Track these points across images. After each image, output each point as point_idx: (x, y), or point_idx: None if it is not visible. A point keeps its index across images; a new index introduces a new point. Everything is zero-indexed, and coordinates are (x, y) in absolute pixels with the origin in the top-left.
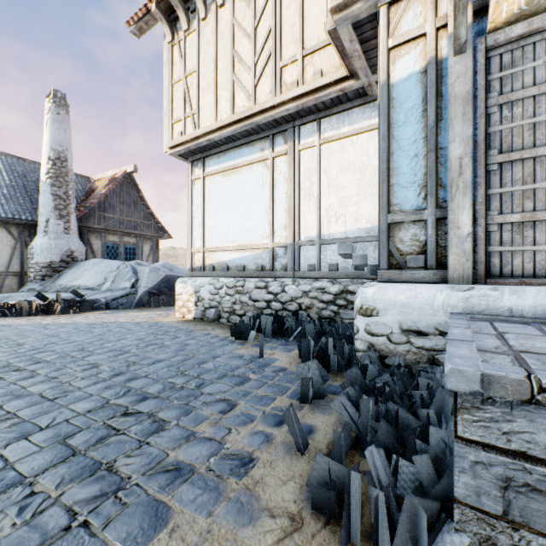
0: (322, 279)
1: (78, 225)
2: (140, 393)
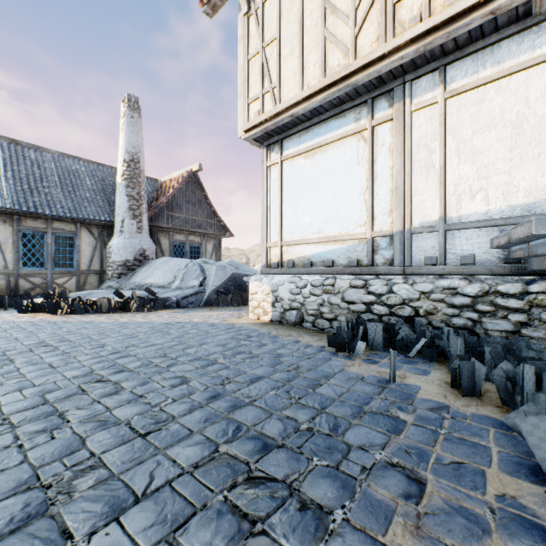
0: (449, 276)
1: (148, 225)
2: (255, 436)
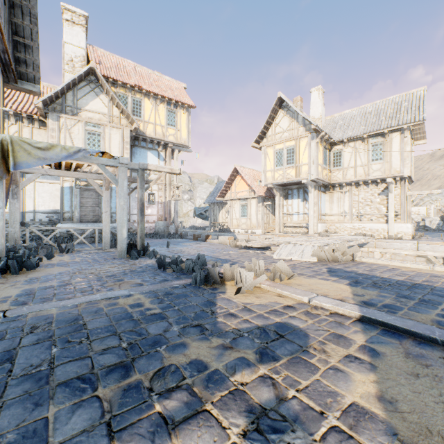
0: (37, 224)
1: None
2: None
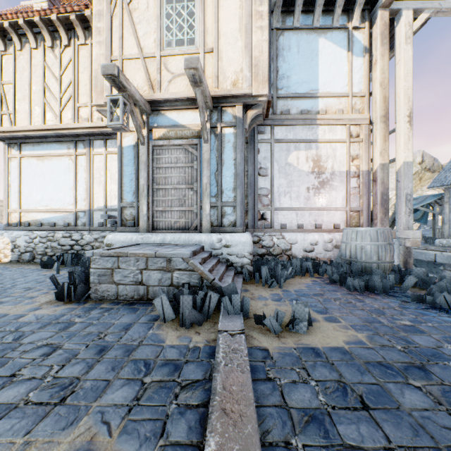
0: (106, 231)
1: None
2: None
